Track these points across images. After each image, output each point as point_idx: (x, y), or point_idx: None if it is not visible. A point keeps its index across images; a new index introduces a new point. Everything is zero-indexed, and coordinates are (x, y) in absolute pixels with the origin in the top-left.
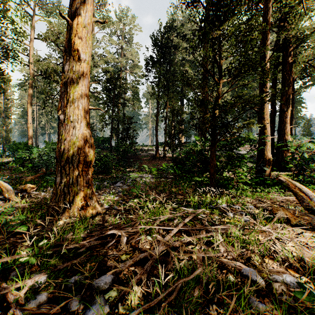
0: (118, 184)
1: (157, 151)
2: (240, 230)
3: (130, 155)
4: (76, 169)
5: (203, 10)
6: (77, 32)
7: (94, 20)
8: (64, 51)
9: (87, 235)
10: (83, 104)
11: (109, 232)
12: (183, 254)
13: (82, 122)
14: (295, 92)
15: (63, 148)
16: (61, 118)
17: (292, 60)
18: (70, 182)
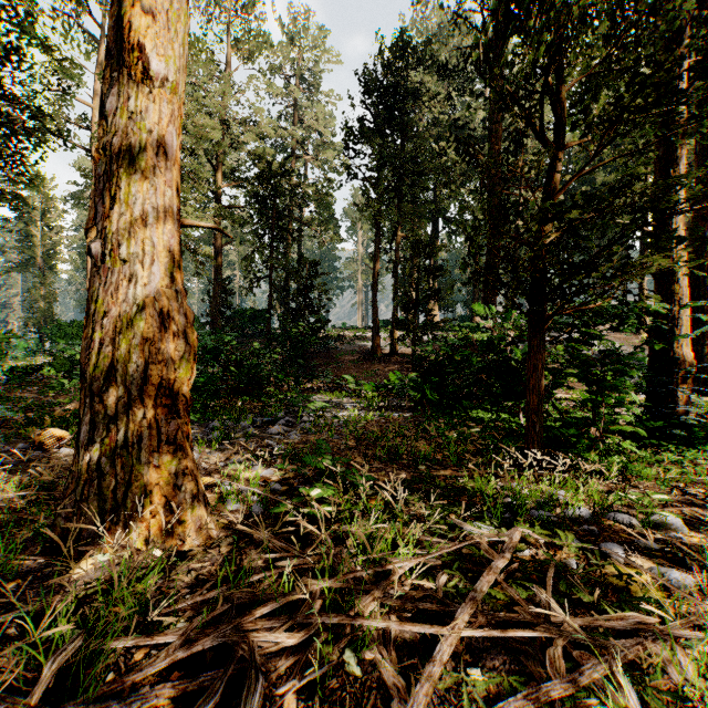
0: (277, 427)
1: (376, 341)
2: None
3: (313, 350)
4: (137, 401)
5: None
6: None
7: None
8: (107, 57)
9: (138, 641)
10: (160, 208)
11: (211, 639)
12: None
13: (156, 263)
14: None
15: (100, 341)
16: (95, 251)
17: None
18: (118, 440)
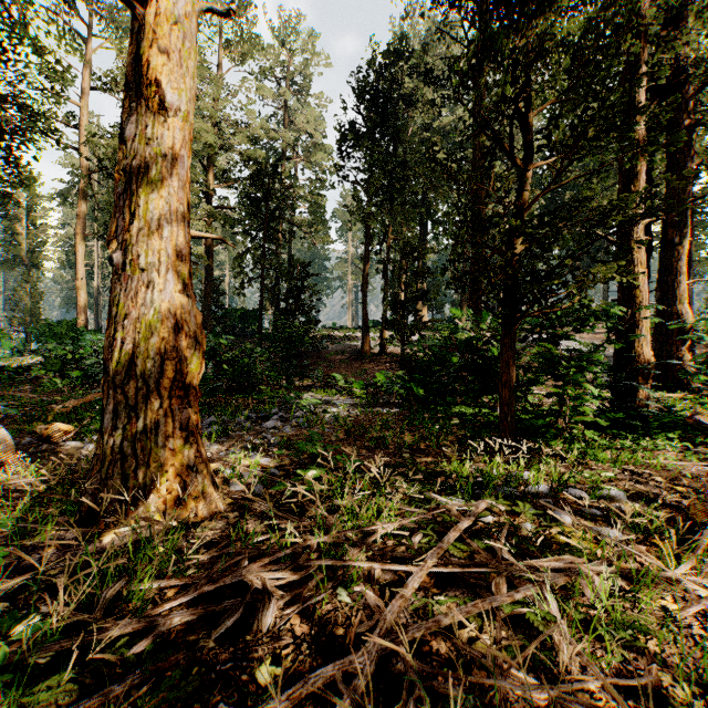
0: (271, 422)
1: (365, 340)
2: (615, 584)
3: (303, 349)
4: (155, 392)
5: (473, 9)
6: (156, 37)
7: (204, 9)
8: (126, 89)
9: (169, 583)
10: (174, 223)
11: (230, 578)
12: (446, 673)
13: (171, 271)
14: (700, 197)
15: (122, 340)
16: (116, 260)
17: (692, 120)
18: (138, 427)
